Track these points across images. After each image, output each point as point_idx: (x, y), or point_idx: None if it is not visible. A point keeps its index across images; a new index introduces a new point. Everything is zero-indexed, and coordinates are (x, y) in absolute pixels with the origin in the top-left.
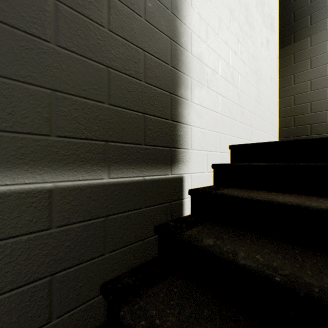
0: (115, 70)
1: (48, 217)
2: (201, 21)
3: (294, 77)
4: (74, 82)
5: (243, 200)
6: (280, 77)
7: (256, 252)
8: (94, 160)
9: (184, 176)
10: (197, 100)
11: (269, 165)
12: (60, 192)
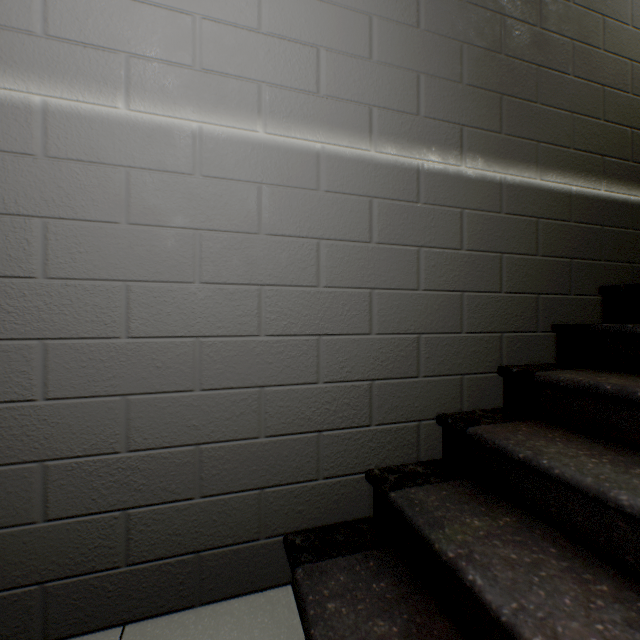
0: (607, 88)
1: (568, 213)
2: None
3: None
4: (581, 104)
5: None
6: None
7: None
8: (593, 172)
9: None
10: None
11: None
12: (574, 195)
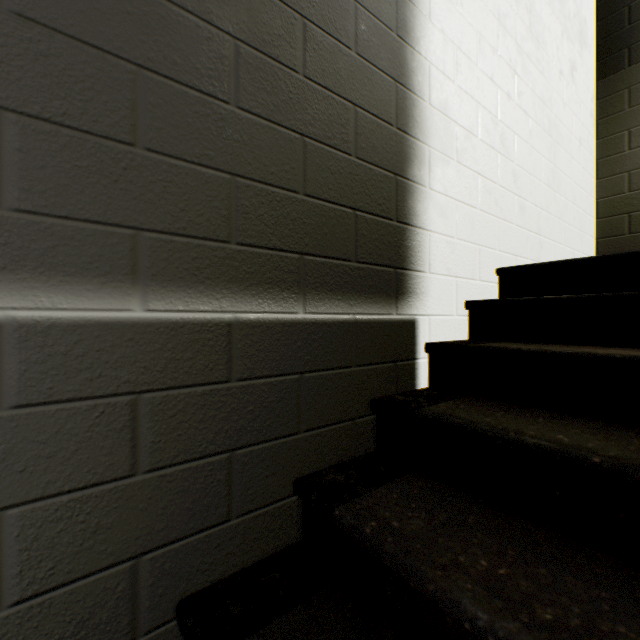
0: (312, 140)
1: (227, 364)
2: (447, 44)
3: (630, 135)
4: (259, 161)
5: (530, 354)
6: (599, 136)
7: (556, 432)
8: (284, 282)
9: (418, 318)
10: (440, 185)
11: (578, 297)
12: (241, 329)
